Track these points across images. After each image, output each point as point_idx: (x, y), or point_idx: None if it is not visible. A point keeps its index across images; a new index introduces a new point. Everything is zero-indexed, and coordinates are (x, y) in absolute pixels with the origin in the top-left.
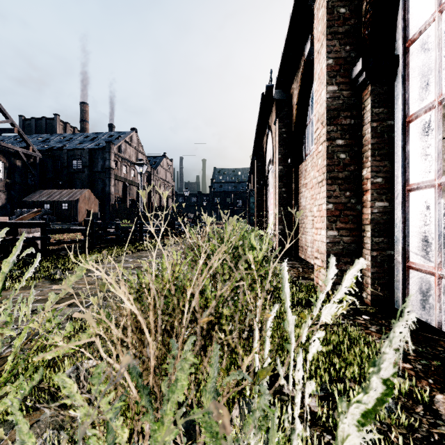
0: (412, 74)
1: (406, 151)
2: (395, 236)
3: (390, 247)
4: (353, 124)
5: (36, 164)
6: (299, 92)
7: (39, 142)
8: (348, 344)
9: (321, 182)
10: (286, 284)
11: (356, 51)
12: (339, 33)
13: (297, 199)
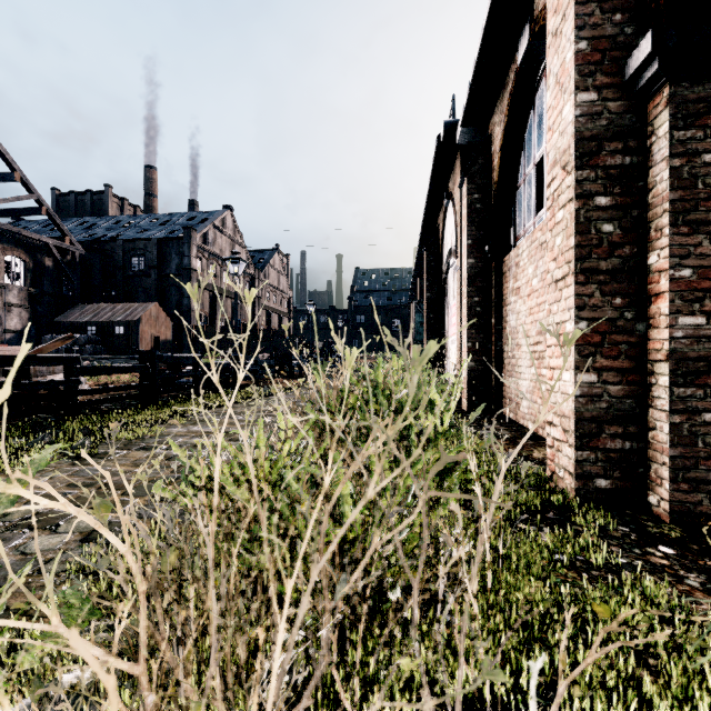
0: None
1: None
2: None
3: (709, 407)
4: (629, 165)
5: (75, 264)
6: (505, 127)
7: (81, 230)
8: (659, 630)
9: (562, 280)
10: None
11: (635, 22)
12: None
13: (500, 316)
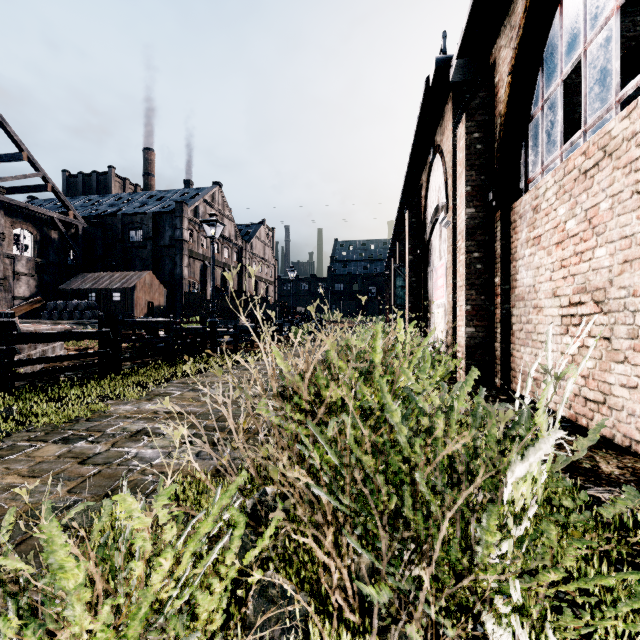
0: None
1: None
2: None
3: None
4: None
5: (78, 236)
6: (519, 42)
7: (86, 207)
8: None
9: None
10: None
11: None
12: None
13: (507, 274)
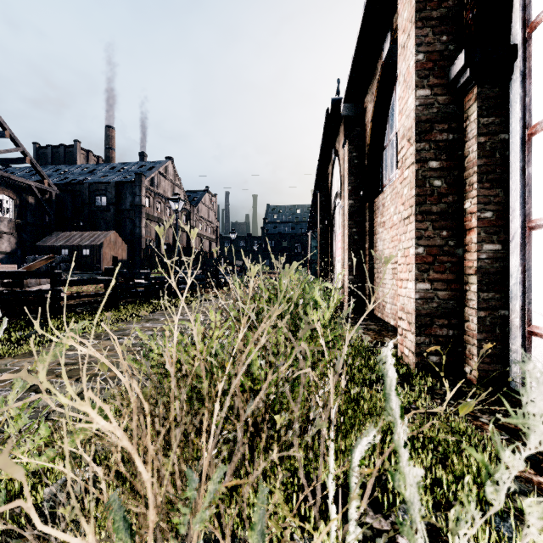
0: (536, 69)
1: (527, 174)
2: (511, 290)
3: (503, 306)
4: (452, 140)
5: (52, 201)
6: (375, 105)
7: (56, 175)
8: (453, 445)
9: (408, 218)
10: (394, 392)
11: (455, 42)
12: (433, 19)
13: (372, 242)
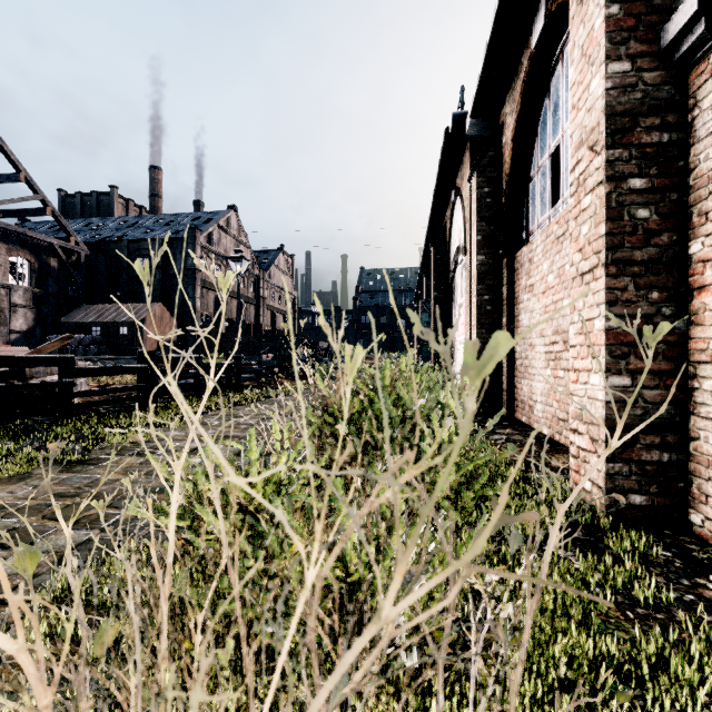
0: None
1: None
2: None
3: None
4: (667, 142)
5: (80, 264)
6: (518, 116)
7: (86, 231)
8: None
9: (590, 272)
10: None
11: None
12: None
13: (512, 315)
